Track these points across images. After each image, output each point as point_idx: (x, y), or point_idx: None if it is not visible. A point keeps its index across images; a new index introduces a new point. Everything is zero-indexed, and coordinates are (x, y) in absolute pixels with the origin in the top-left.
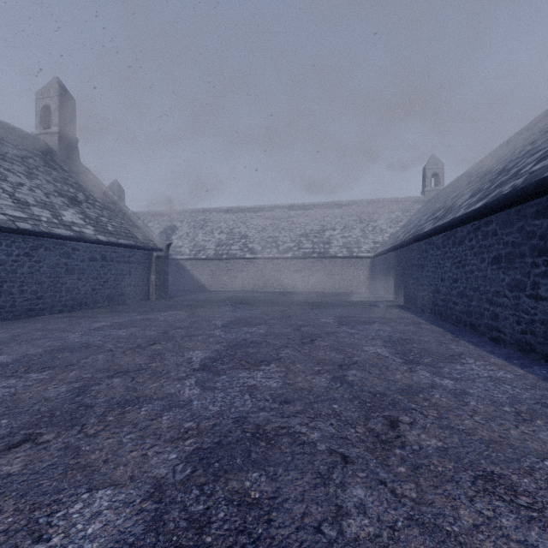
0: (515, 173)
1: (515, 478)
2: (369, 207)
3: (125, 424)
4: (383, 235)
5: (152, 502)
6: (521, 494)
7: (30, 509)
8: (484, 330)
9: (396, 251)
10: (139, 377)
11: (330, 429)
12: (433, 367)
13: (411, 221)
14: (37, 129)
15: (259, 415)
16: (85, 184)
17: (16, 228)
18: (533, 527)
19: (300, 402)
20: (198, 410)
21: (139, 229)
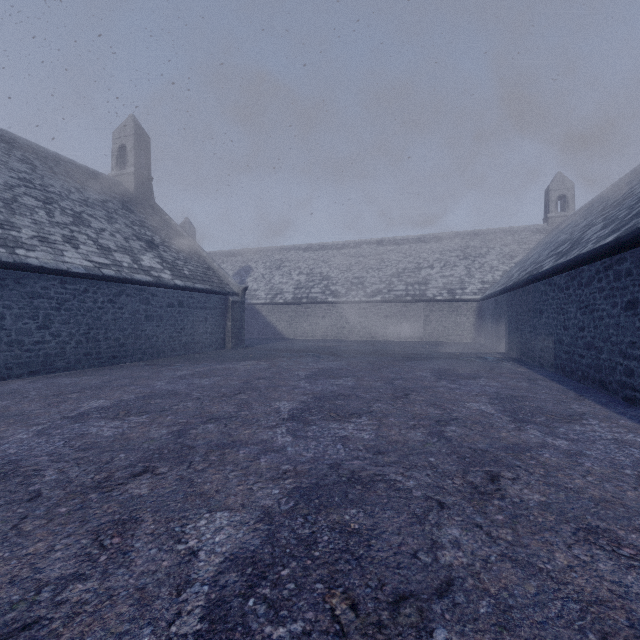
0: None
1: (621, 533)
2: (476, 240)
3: (227, 463)
4: (493, 274)
5: (264, 524)
6: (625, 546)
7: (165, 520)
8: (616, 389)
9: (509, 293)
10: (231, 424)
11: (426, 479)
12: (546, 427)
13: (529, 256)
14: (113, 171)
15: (353, 463)
16: (160, 226)
17: (102, 274)
18: (631, 573)
19: (394, 453)
20: (293, 455)
21: (214, 273)
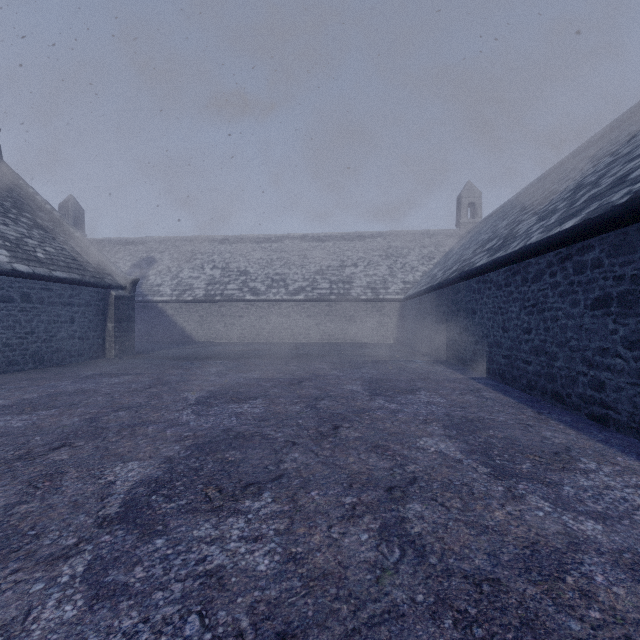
0: (618, 180)
1: None
2: (397, 240)
3: None
4: (414, 274)
5: None
6: None
7: None
8: (577, 403)
9: (435, 292)
10: None
11: None
12: (545, 485)
13: (448, 257)
14: None
15: None
16: (5, 191)
17: None
18: None
19: (319, 635)
20: None
21: (90, 259)
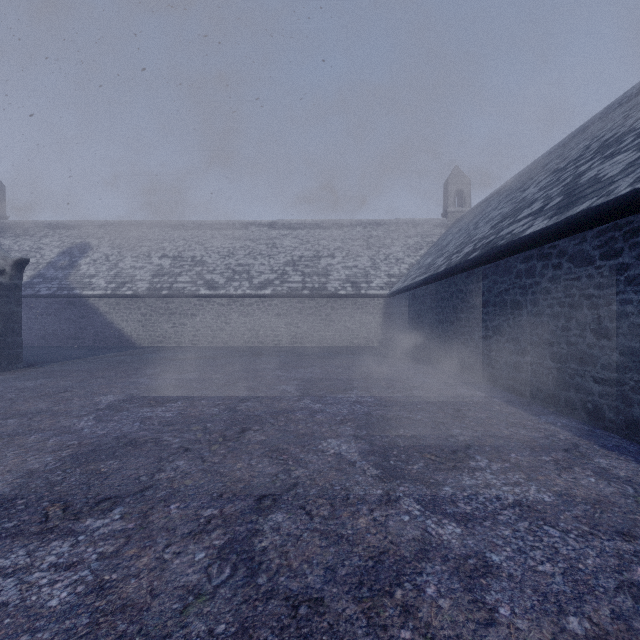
0: None
1: None
2: (379, 229)
3: None
4: (399, 267)
5: None
6: None
7: None
8: None
9: (438, 282)
10: None
11: None
12: None
13: (441, 245)
14: None
15: None
16: None
17: None
18: None
19: None
20: None
21: None
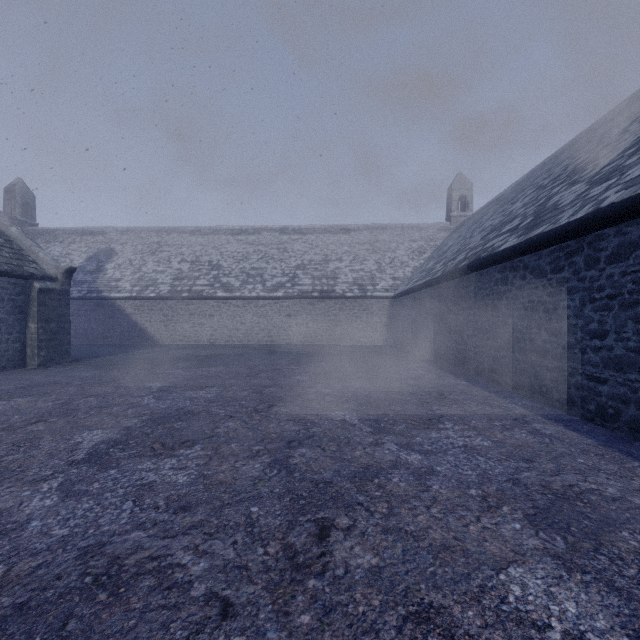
0: None
1: None
2: (384, 234)
3: None
4: (404, 270)
5: None
6: None
7: None
8: None
9: (436, 287)
10: None
11: None
12: None
13: (443, 250)
14: None
15: None
16: None
17: None
18: None
19: None
20: None
21: (8, 242)
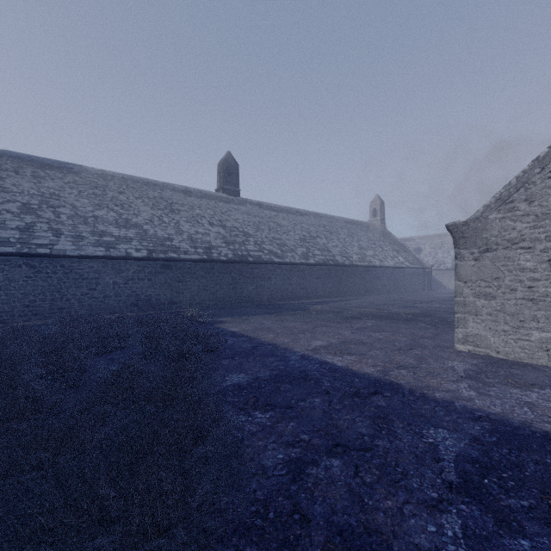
0: None
1: None
2: None
3: None
4: None
5: None
6: None
7: None
8: None
9: None
10: None
11: None
12: None
13: None
14: (370, 219)
15: None
16: (394, 241)
17: (397, 266)
18: None
19: None
20: None
21: (417, 259)
